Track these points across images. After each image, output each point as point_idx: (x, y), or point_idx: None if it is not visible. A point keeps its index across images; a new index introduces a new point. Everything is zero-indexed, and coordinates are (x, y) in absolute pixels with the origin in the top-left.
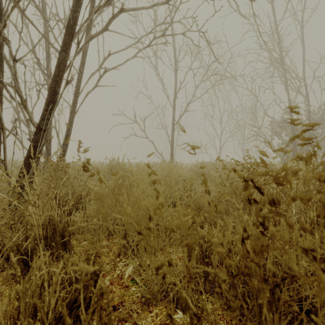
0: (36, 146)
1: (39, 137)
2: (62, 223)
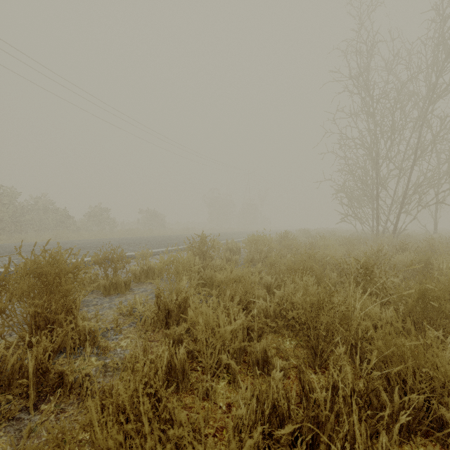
0: (395, 230)
1: (395, 228)
2: None
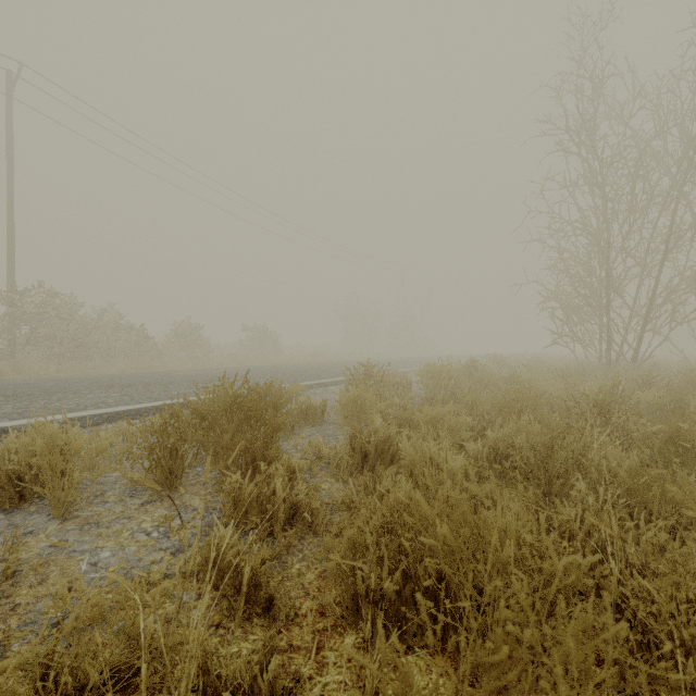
0: (635, 357)
1: (636, 354)
2: None
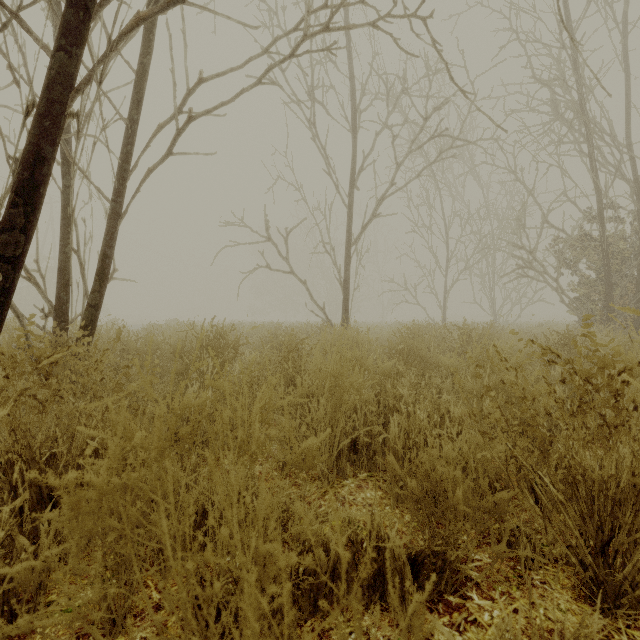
0: None
1: None
2: (31, 528)
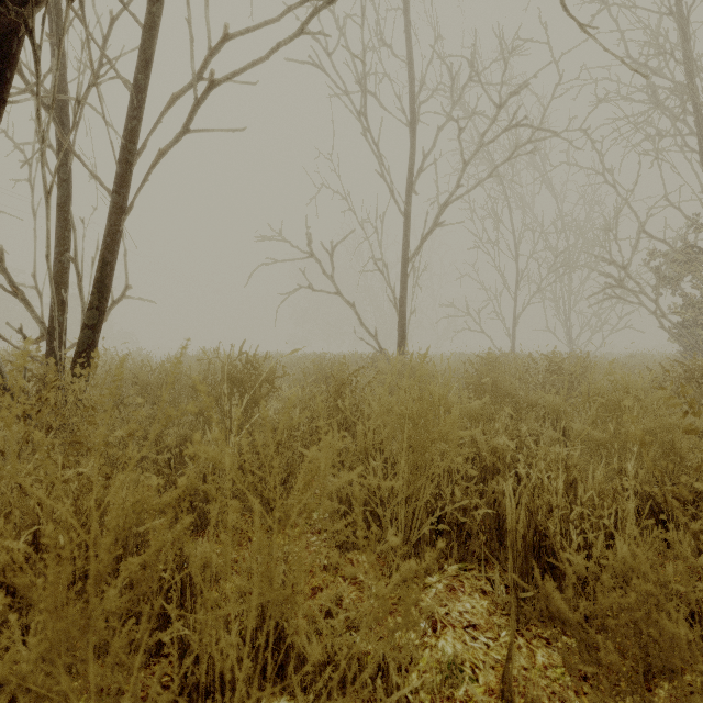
0: None
1: None
2: None
